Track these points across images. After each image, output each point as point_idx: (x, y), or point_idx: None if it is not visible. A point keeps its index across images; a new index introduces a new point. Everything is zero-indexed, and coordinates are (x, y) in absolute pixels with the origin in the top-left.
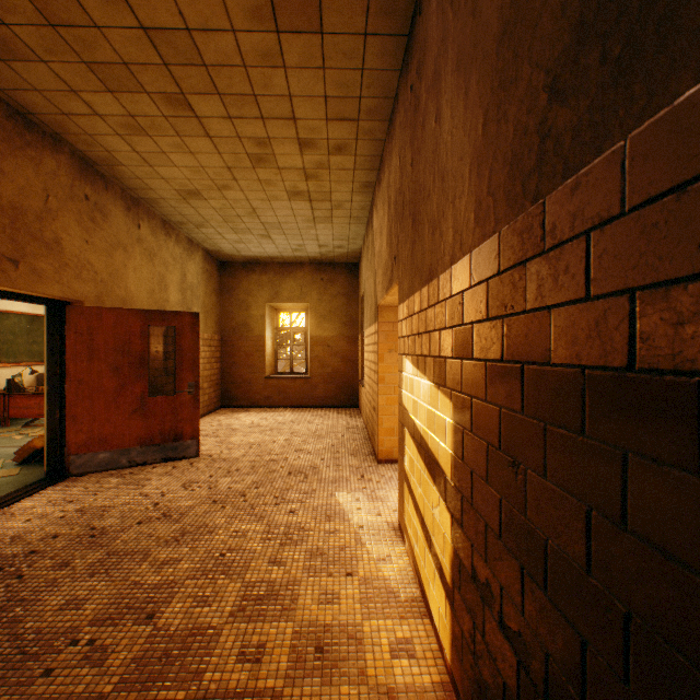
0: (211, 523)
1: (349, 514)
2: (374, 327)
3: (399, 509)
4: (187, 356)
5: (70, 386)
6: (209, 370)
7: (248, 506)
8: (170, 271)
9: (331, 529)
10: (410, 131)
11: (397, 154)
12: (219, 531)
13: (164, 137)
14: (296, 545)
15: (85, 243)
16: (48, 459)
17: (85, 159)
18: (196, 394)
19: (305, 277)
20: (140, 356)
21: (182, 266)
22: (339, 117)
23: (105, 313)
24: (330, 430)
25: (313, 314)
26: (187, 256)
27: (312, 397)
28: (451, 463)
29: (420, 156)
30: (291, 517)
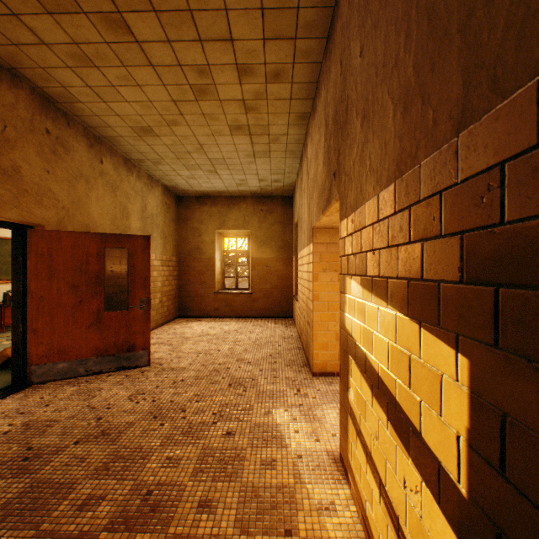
0: (146, 445)
1: (286, 438)
2: (308, 248)
3: (341, 440)
4: (139, 274)
5: (31, 302)
6: (167, 286)
7: (186, 425)
8: (131, 202)
9: (268, 459)
10: (358, 17)
11: (337, 62)
12: (152, 456)
13: (110, 68)
14: (230, 481)
15: (46, 172)
16: (12, 369)
17: (46, 96)
18: (147, 309)
19: (248, 208)
20: (96, 274)
21: (142, 198)
22: (276, 35)
23: (64, 236)
24: (268, 339)
25: (254, 239)
26: (147, 190)
27: (253, 309)
28: (457, 452)
29: (377, 29)
30: (227, 441)
